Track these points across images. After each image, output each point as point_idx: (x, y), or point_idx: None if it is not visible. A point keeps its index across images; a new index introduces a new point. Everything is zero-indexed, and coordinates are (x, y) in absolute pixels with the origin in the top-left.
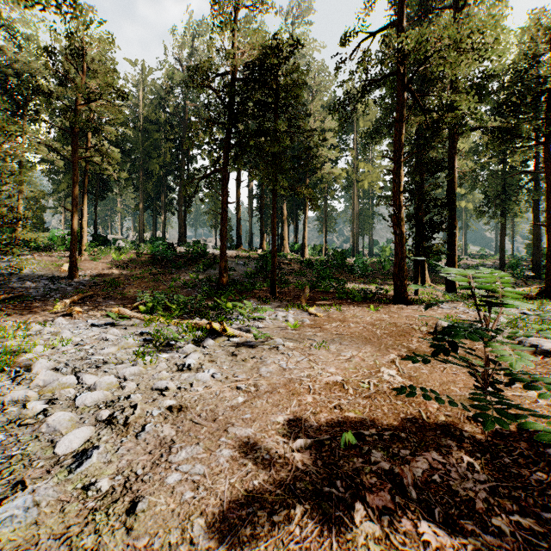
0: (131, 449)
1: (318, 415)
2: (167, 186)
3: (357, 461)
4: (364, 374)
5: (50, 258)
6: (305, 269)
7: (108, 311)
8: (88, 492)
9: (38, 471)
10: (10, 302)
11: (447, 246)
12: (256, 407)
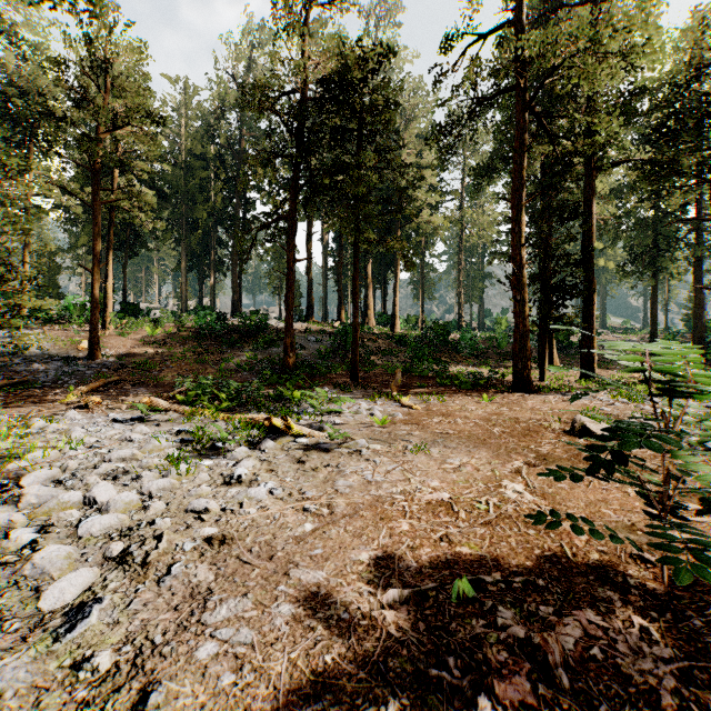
0: (149, 603)
1: (418, 550)
2: (217, 240)
3: (477, 624)
4: (480, 489)
5: (65, 333)
6: (396, 347)
7: (136, 401)
8: (79, 672)
9: (10, 637)
10: (10, 390)
11: (582, 317)
12: (329, 538)
